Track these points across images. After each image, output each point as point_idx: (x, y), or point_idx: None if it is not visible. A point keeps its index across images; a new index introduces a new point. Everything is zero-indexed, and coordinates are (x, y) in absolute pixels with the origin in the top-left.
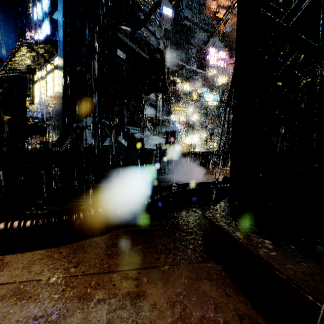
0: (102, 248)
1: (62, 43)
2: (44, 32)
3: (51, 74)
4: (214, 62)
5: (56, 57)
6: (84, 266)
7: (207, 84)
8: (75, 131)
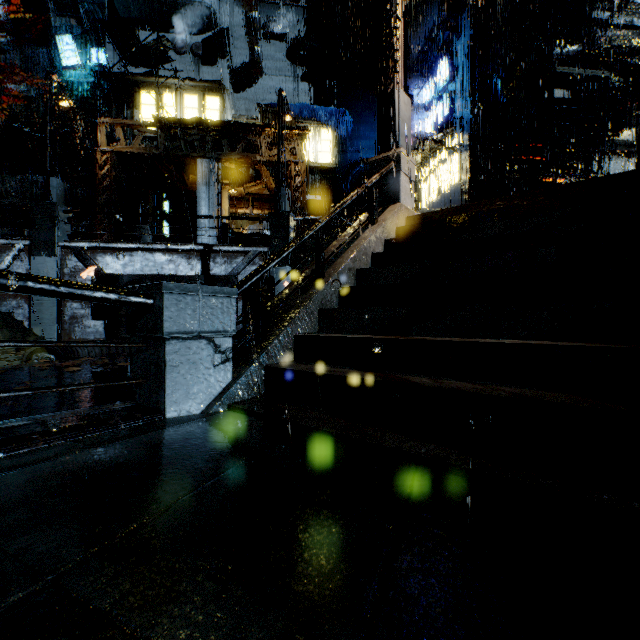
0: None
1: (468, 117)
2: (441, 114)
3: (447, 162)
4: None
5: (455, 139)
6: None
7: None
8: None
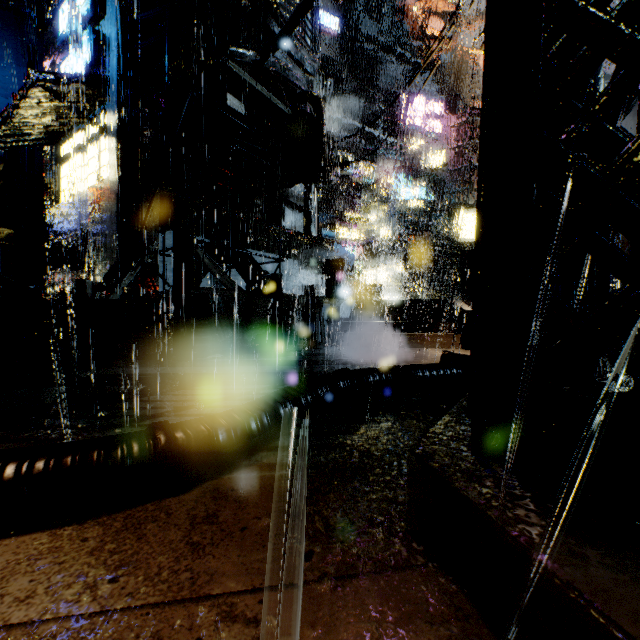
0: (180, 526)
1: (116, 81)
2: (79, 59)
3: (95, 143)
4: (421, 123)
5: (105, 111)
6: (134, 578)
7: (407, 166)
8: (141, 260)
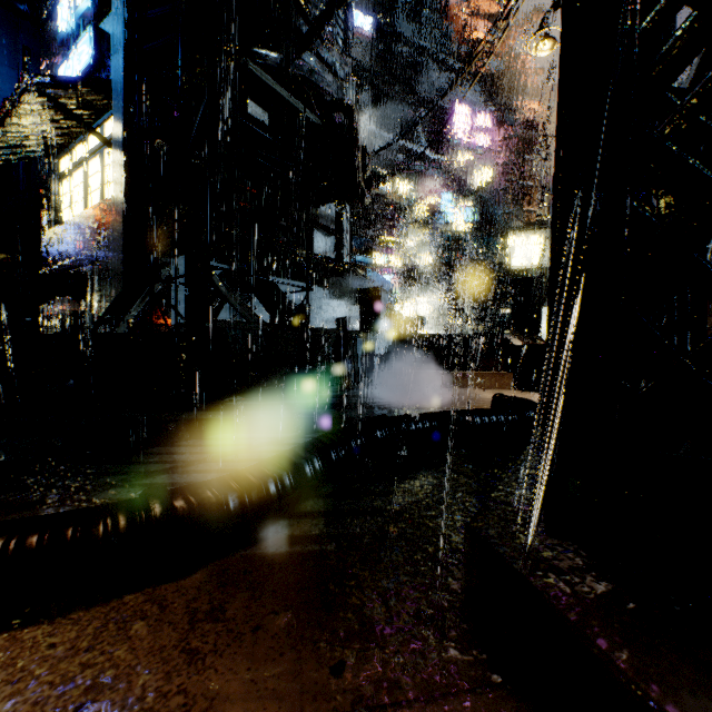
0: (175, 625)
1: (121, 85)
2: (80, 61)
3: (98, 157)
4: (466, 136)
5: (110, 120)
6: (109, 706)
7: (451, 184)
8: (150, 289)
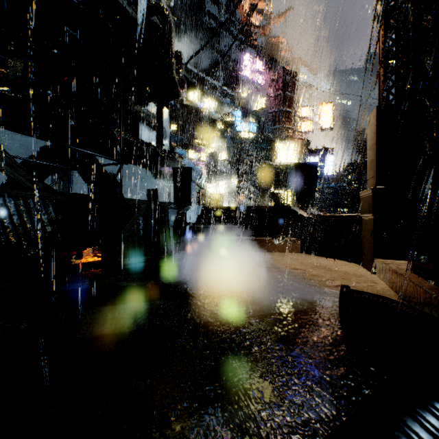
0: None
1: None
2: None
3: None
4: (249, 75)
5: None
6: None
7: (239, 108)
8: None
